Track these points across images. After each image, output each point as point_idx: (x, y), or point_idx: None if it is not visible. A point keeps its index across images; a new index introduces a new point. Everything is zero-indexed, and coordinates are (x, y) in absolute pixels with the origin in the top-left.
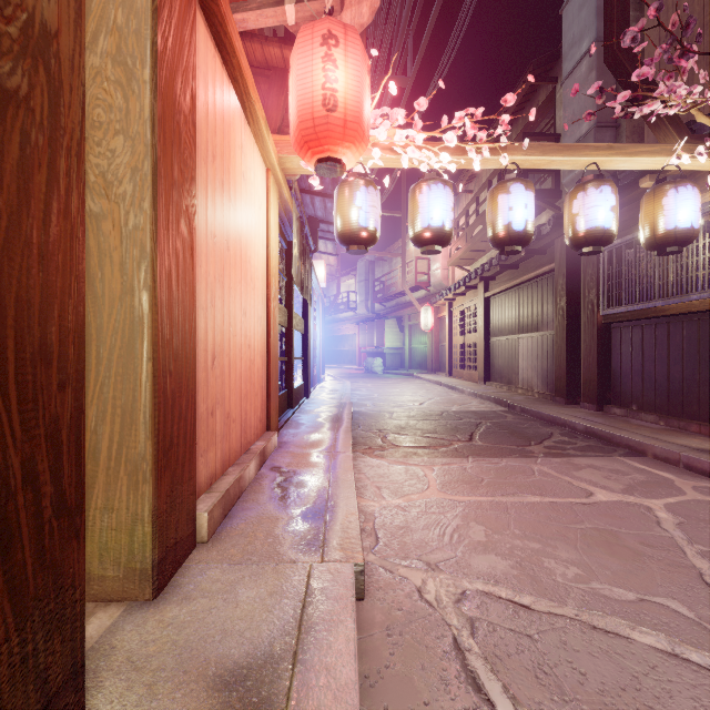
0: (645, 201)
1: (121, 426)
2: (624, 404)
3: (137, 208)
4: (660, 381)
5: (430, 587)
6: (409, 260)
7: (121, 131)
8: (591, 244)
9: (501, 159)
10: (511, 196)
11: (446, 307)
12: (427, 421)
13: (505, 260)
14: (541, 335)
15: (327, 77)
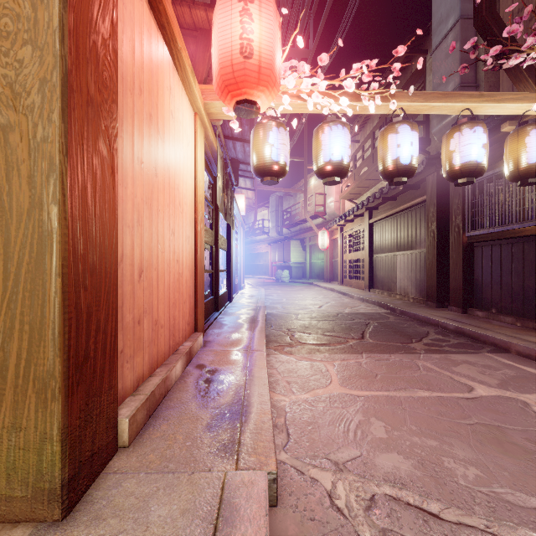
0: (509, 140)
1: (29, 343)
2: (484, 308)
3: (45, 119)
4: (516, 289)
5: (340, 491)
6: (310, 195)
7: (29, 41)
8: (466, 176)
9: (391, 104)
10: (399, 136)
11: (338, 231)
12: (326, 321)
13: (386, 193)
14: (415, 252)
15: (244, 28)
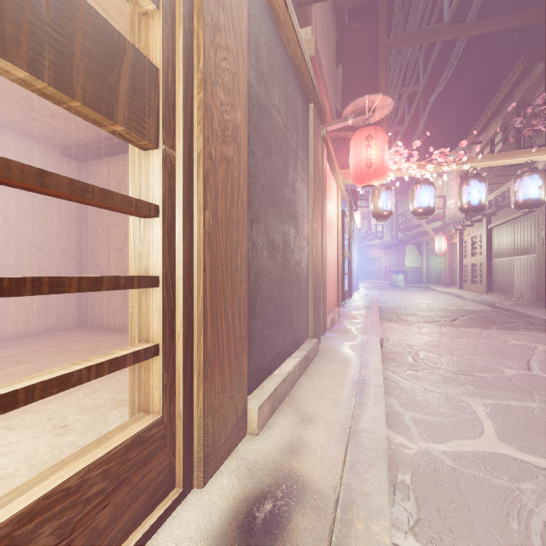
0: None
1: None
2: None
3: None
4: None
5: (407, 350)
6: None
7: None
8: (526, 208)
9: (464, 167)
10: (470, 187)
11: (457, 235)
12: (428, 312)
13: (501, 201)
14: (530, 257)
15: (368, 154)
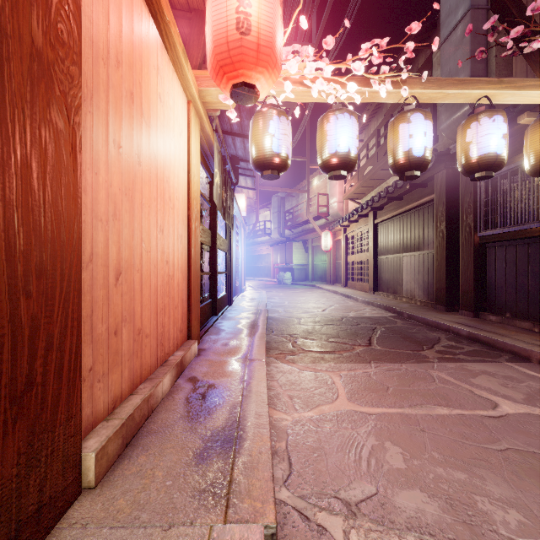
0: (530, 131)
1: None
2: (498, 312)
3: None
4: (533, 292)
5: None
6: (312, 195)
7: None
8: (484, 169)
9: (402, 91)
10: (412, 125)
11: (342, 232)
12: (330, 326)
13: (391, 192)
14: (423, 254)
15: (241, 0)
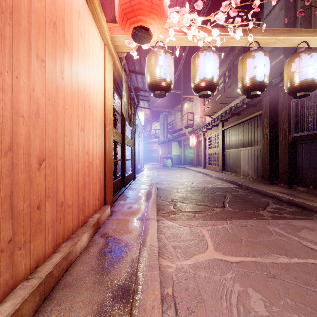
0: None
1: None
2: (304, 185)
3: None
4: None
5: None
6: (184, 113)
7: None
8: (303, 90)
9: (249, 37)
10: (255, 59)
11: (202, 135)
12: (197, 193)
13: (233, 110)
14: (253, 148)
15: None
